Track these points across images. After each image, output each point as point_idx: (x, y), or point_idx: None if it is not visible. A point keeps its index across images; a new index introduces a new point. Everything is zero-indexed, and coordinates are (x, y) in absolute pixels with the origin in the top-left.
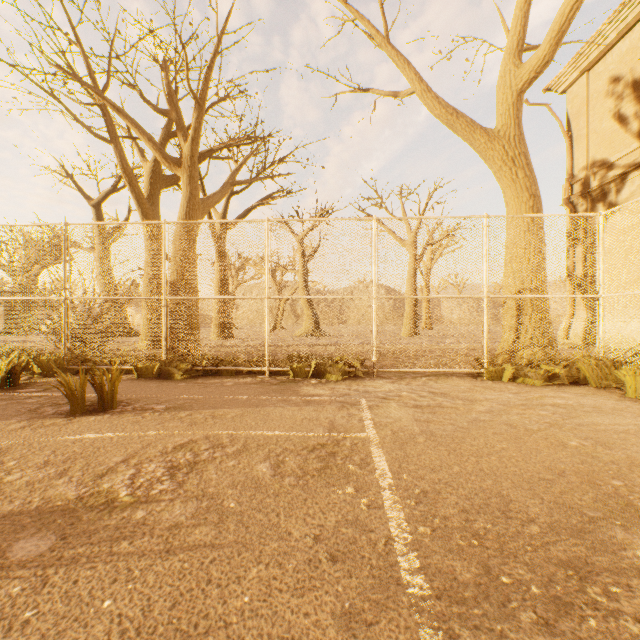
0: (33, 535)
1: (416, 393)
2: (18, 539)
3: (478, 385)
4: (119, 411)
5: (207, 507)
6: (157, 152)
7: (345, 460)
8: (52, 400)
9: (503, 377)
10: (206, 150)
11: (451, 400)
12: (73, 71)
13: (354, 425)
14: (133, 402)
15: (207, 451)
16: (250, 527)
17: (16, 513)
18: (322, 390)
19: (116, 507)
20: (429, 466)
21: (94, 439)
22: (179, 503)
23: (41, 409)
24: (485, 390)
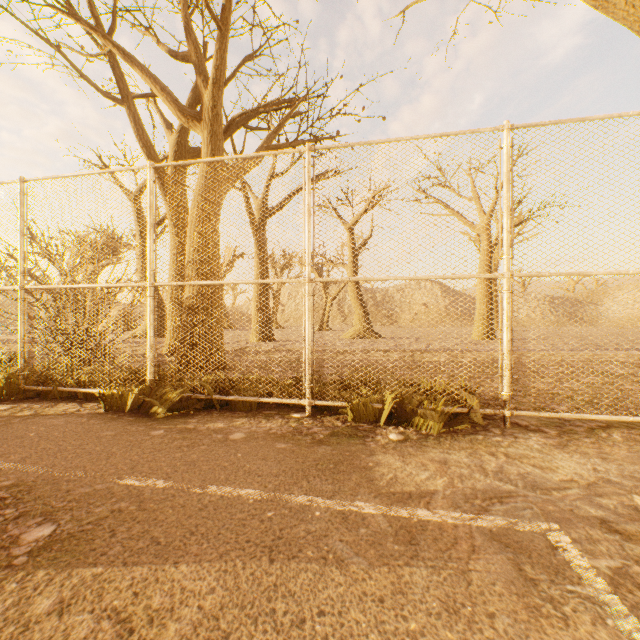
0: None
1: None
2: None
3: None
4: None
5: None
6: (171, 104)
7: None
8: None
9: None
10: (238, 114)
11: None
12: (72, 10)
13: None
14: (7, 500)
15: None
16: None
17: None
18: (423, 472)
19: None
20: None
21: None
22: None
23: None
24: None
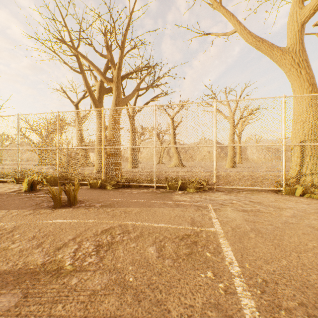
0: (9, 291)
1: (241, 202)
2: (0, 294)
3: (280, 198)
4: (77, 206)
5: (115, 279)
6: (101, 76)
7: (203, 248)
8: (48, 199)
9: (296, 193)
10: (125, 74)
11: (265, 207)
12: (63, 40)
13: (206, 222)
14: (85, 201)
15: (119, 235)
16: (141, 301)
17: (7, 272)
18: (185, 198)
19: (61, 273)
20: (263, 258)
21: (61, 223)
22: (98, 274)
23: (41, 203)
24: (286, 201)
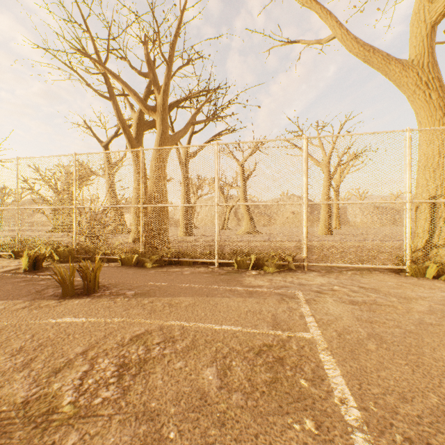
0: None
1: (347, 288)
2: None
3: (404, 281)
4: (99, 295)
5: (144, 435)
6: (140, 103)
7: (295, 371)
8: (56, 282)
9: (427, 274)
10: (174, 101)
11: (384, 297)
12: (85, 51)
13: (296, 322)
14: (112, 287)
15: (158, 346)
16: None
17: None
18: (261, 281)
19: (52, 422)
20: (396, 390)
21: (69, 324)
22: (116, 424)
23: (45, 290)
24: (414, 287)
